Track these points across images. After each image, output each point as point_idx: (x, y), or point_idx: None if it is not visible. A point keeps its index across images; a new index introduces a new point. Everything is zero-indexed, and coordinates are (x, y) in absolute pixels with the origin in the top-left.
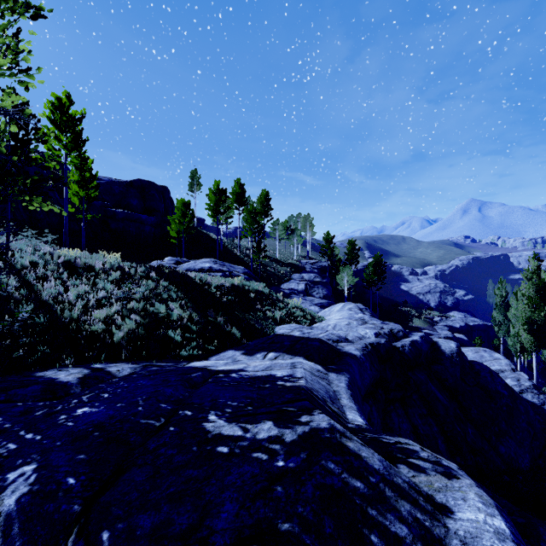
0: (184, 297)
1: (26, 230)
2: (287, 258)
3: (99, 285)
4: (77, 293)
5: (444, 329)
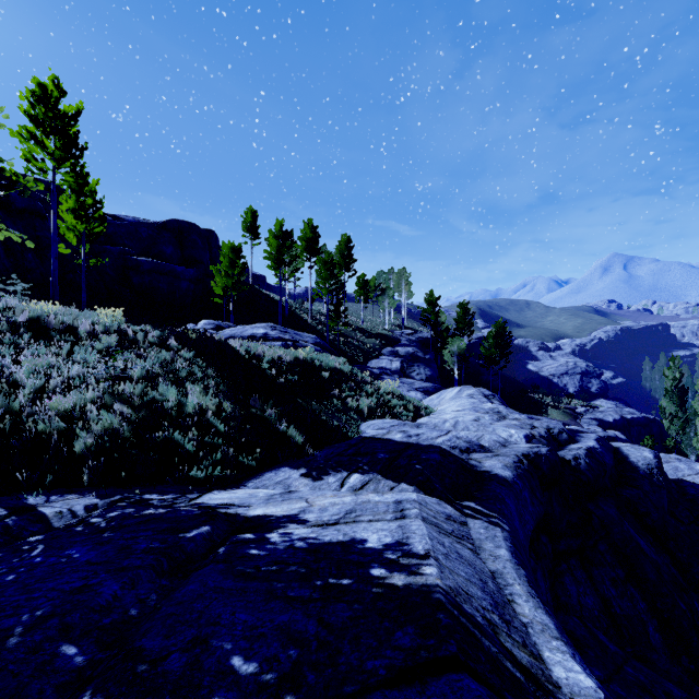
0: (217, 376)
1: (5, 283)
2: (375, 328)
3: (75, 355)
4: (32, 367)
5: (591, 424)
